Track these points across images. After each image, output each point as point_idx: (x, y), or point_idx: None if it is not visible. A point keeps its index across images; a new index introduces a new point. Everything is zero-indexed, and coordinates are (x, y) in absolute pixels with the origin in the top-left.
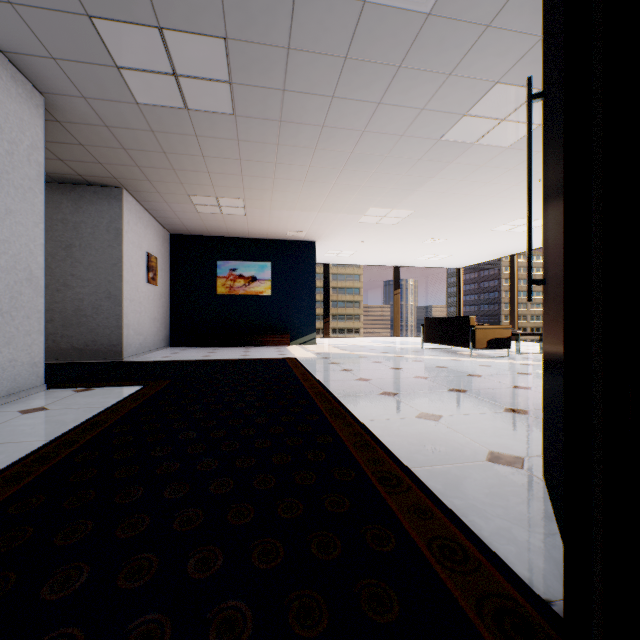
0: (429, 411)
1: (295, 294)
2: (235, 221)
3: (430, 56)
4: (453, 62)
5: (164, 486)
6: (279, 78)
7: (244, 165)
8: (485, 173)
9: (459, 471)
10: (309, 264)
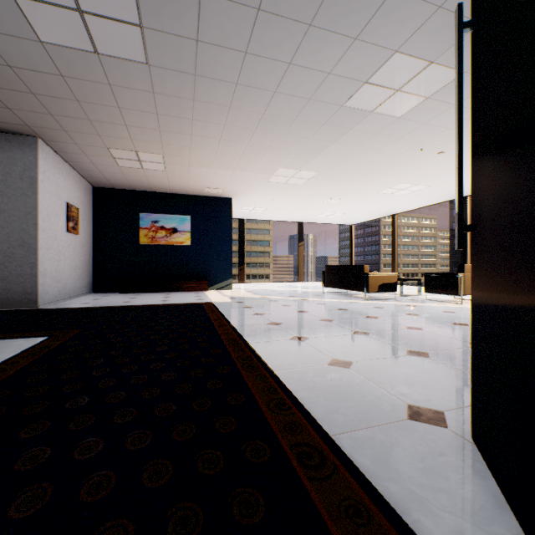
0: (339, 357)
1: (213, 244)
2: (156, 176)
3: (339, 16)
4: (359, 25)
5: (15, 494)
6: (192, 26)
7: (161, 120)
8: (378, 141)
9: (384, 436)
10: (226, 218)
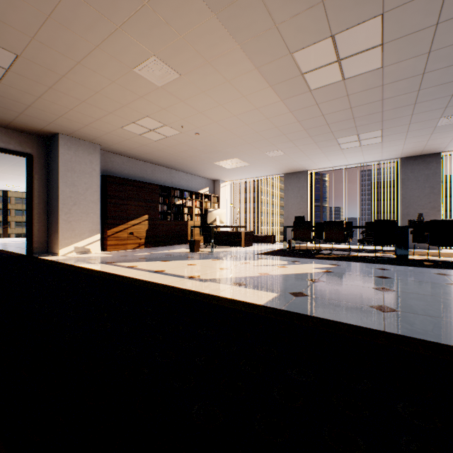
0: None
1: None
2: None
3: None
4: None
5: None
6: None
7: None
8: None
9: None
10: None
